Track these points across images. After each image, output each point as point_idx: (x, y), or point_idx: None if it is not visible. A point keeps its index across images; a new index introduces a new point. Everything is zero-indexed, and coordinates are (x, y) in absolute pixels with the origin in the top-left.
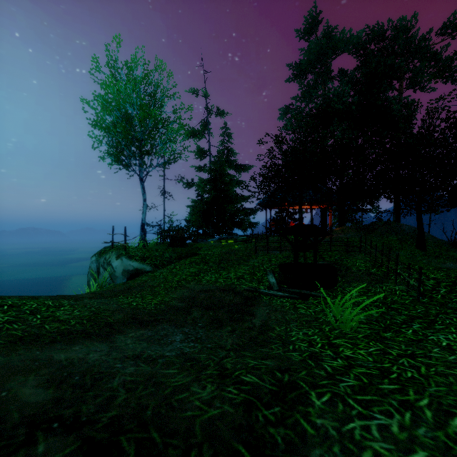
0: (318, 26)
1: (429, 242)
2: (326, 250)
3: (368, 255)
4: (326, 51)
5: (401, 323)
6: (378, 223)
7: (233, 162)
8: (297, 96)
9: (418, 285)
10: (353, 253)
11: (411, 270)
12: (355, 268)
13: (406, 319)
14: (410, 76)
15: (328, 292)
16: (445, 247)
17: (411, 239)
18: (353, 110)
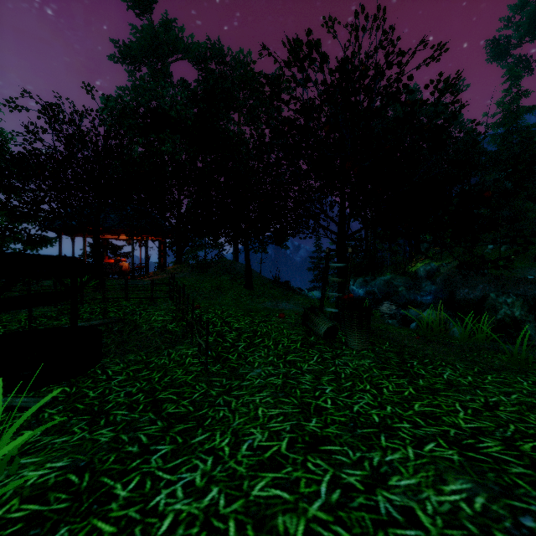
0: (152, 5)
1: (257, 280)
2: (120, 298)
3: (176, 302)
4: (162, 41)
5: (138, 452)
6: (215, 261)
7: (3, 151)
8: (126, 88)
9: (206, 349)
10: (160, 301)
11: (217, 321)
12: (147, 326)
13: (157, 433)
14: (246, 113)
15: (64, 387)
16: (269, 285)
17: (242, 278)
18: (190, 124)
